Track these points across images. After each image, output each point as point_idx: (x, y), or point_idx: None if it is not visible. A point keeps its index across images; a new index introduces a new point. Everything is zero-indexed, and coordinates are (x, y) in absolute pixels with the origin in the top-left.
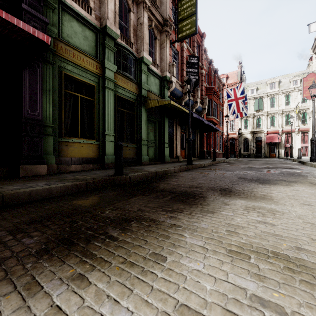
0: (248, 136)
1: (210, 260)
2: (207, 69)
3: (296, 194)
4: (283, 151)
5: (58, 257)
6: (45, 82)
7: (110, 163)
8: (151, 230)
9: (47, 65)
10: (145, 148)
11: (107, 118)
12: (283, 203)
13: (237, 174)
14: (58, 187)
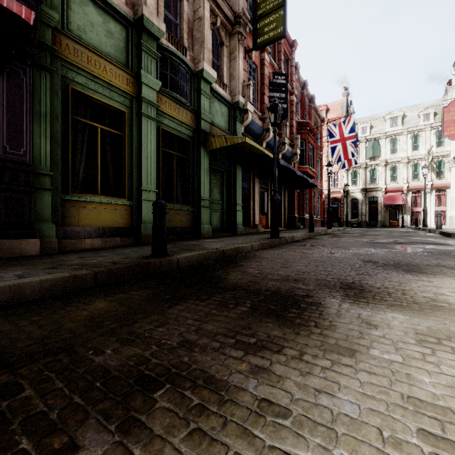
0: (357, 196)
1: None
2: (299, 96)
3: None
4: (409, 218)
5: None
6: (37, 100)
7: (150, 235)
8: (205, 434)
9: (42, 73)
10: (206, 212)
11: (145, 163)
12: None
13: (357, 254)
14: (35, 283)
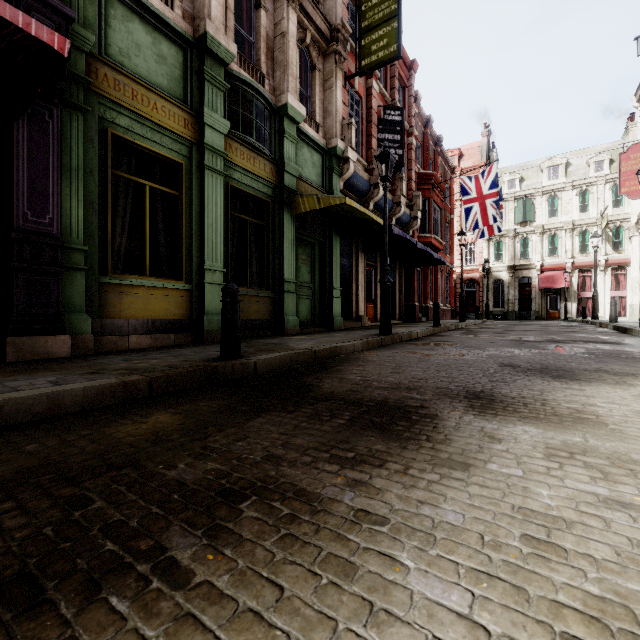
0: (502, 276)
1: None
2: (421, 137)
3: None
4: (575, 307)
5: None
6: (67, 151)
7: (216, 331)
8: (297, 538)
9: (72, 115)
10: (291, 299)
11: (209, 233)
12: (636, 434)
13: (494, 356)
14: (77, 391)
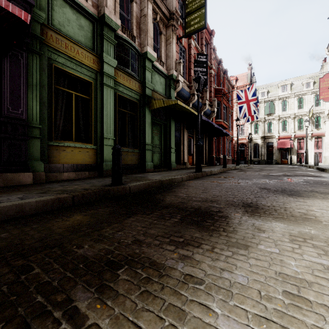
0: (258, 141)
1: None
2: (216, 70)
3: None
4: (296, 157)
5: None
6: (30, 75)
7: (110, 170)
8: (150, 293)
9: (33, 56)
10: (149, 153)
11: (106, 119)
12: None
13: (256, 183)
14: (33, 203)
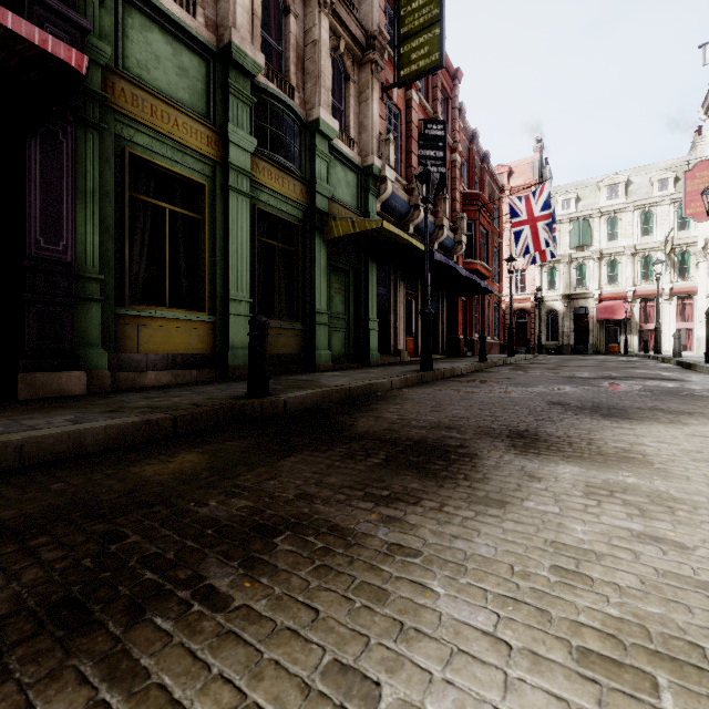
0: (556, 305)
1: (527, 699)
2: (466, 153)
3: (705, 447)
4: (637, 340)
5: (19, 687)
6: (81, 172)
7: (242, 366)
8: (331, 569)
9: (88, 133)
10: (323, 332)
11: (235, 261)
12: (681, 473)
13: (543, 394)
14: (99, 430)
